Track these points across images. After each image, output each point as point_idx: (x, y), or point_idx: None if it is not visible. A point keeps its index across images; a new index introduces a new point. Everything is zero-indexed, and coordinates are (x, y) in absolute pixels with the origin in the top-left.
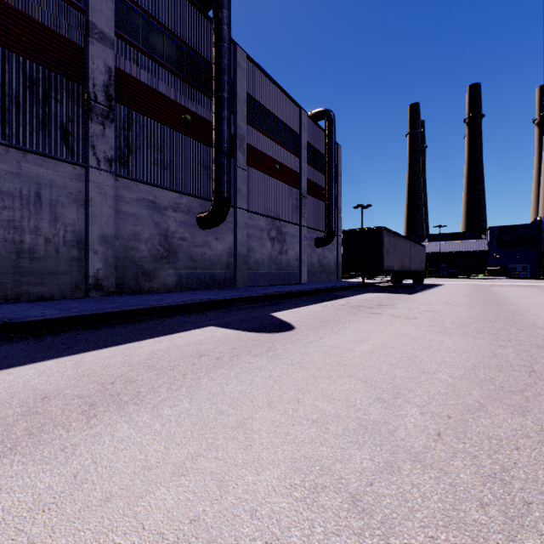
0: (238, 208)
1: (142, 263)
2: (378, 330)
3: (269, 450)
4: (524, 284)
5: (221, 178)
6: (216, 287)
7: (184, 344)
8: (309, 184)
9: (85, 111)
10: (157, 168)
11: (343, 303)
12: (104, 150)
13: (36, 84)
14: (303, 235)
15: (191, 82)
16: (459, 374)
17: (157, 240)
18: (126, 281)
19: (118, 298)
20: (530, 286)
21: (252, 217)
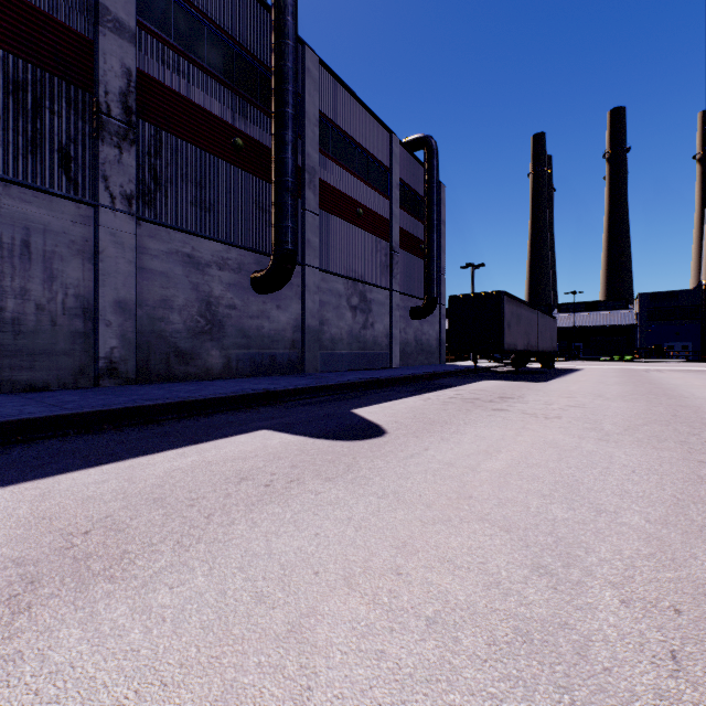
0: (307, 266)
1: (175, 340)
2: (509, 435)
3: (346, 701)
4: (689, 368)
5: (284, 224)
6: (277, 373)
7: (218, 459)
8: (403, 235)
9: (94, 129)
10: (196, 210)
11: (452, 394)
12: (120, 183)
13: (24, 89)
14: (394, 304)
15: (243, 94)
16: (658, 515)
17: (196, 308)
18: (152, 365)
19: (139, 388)
20: (699, 372)
21: (326, 278)
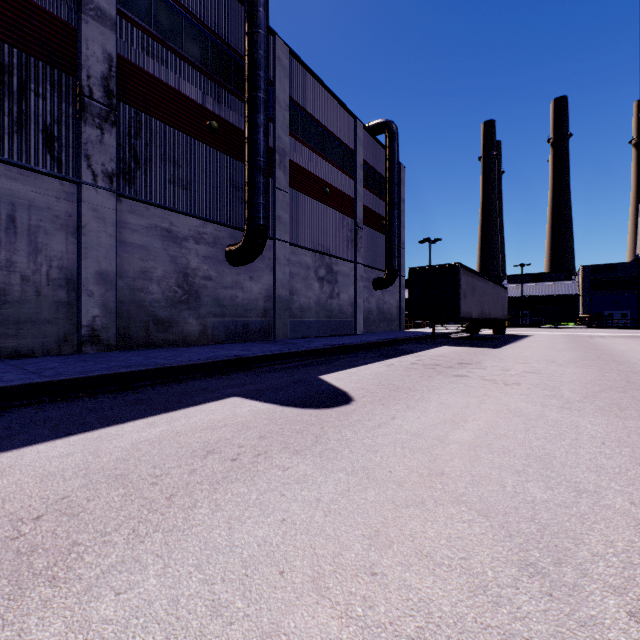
0: (278, 240)
1: (154, 309)
2: (473, 403)
3: None
4: (630, 335)
5: (256, 201)
6: (250, 339)
7: (187, 430)
8: (366, 212)
9: (77, 111)
10: (174, 188)
11: (413, 360)
12: (102, 162)
13: (9, 72)
14: (358, 275)
15: (218, 80)
16: None
17: (174, 279)
18: (132, 332)
19: (119, 355)
20: (639, 338)
21: (295, 251)
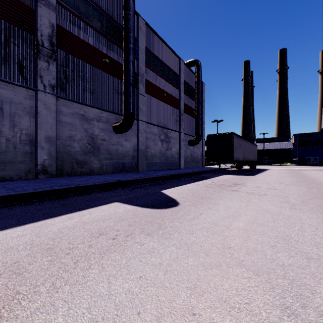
0: (140, 120)
1: (75, 156)
2: (243, 205)
3: None
4: (319, 169)
5: (128, 100)
6: (125, 171)
7: (89, 221)
8: (185, 106)
9: (35, 53)
10: (86, 93)
11: (210, 182)
12: (48, 79)
13: None
14: (181, 138)
15: (109, 38)
16: None
17: (86, 140)
18: (64, 168)
19: (57, 179)
20: None
21: (149, 126)
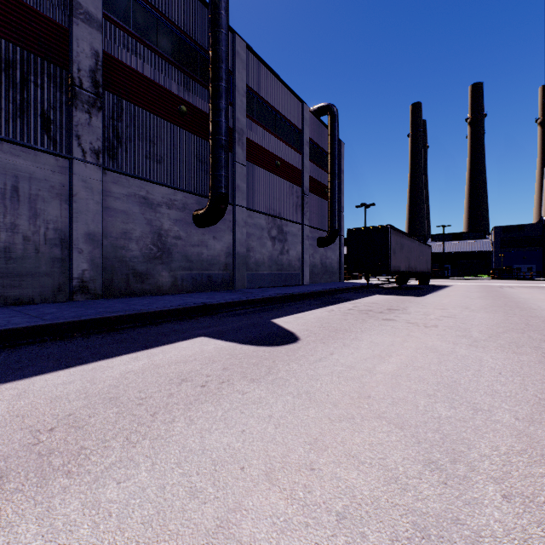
0: (237, 206)
1: (133, 264)
2: (397, 342)
3: None
4: (534, 285)
5: (218, 173)
6: (213, 289)
7: (164, 363)
8: (311, 181)
9: (69, 98)
10: (150, 162)
11: (350, 306)
12: (90, 141)
13: (13, 66)
14: (304, 235)
15: (187, 71)
16: (525, 413)
17: (150, 238)
18: (115, 283)
19: (104, 302)
20: (542, 288)
21: (251, 215)
